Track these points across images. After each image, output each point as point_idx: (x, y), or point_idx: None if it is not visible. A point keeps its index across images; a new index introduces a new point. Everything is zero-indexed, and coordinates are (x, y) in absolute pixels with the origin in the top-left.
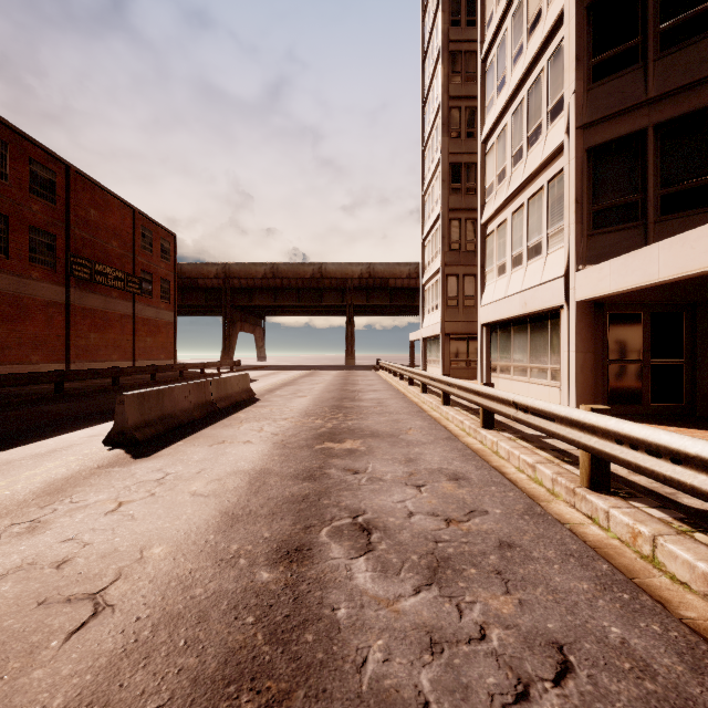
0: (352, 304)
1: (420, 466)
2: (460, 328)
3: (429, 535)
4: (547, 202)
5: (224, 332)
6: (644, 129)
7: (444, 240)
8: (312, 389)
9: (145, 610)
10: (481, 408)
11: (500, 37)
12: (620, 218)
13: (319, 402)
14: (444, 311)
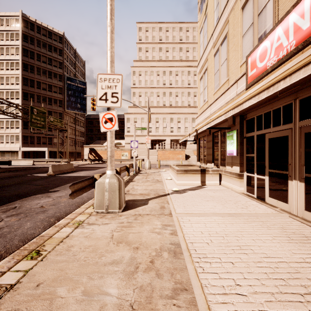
0: None
1: None
2: None
3: None
4: (15, 137)
5: None
6: (28, 135)
7: None
8: None
9: None
10: None
11: (2, 105)
12: (26, 143)
13: None
14: None
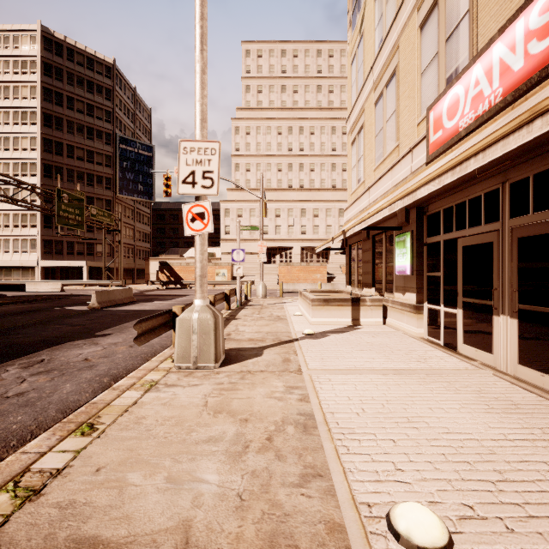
0: None
1: None
2: None
3: None
4: (30, 243)
5: None
6: (53, 240)
7: None
8: None
9: None
10: None
11: (6, 187)
12: (49, 253)
13: None
14: None
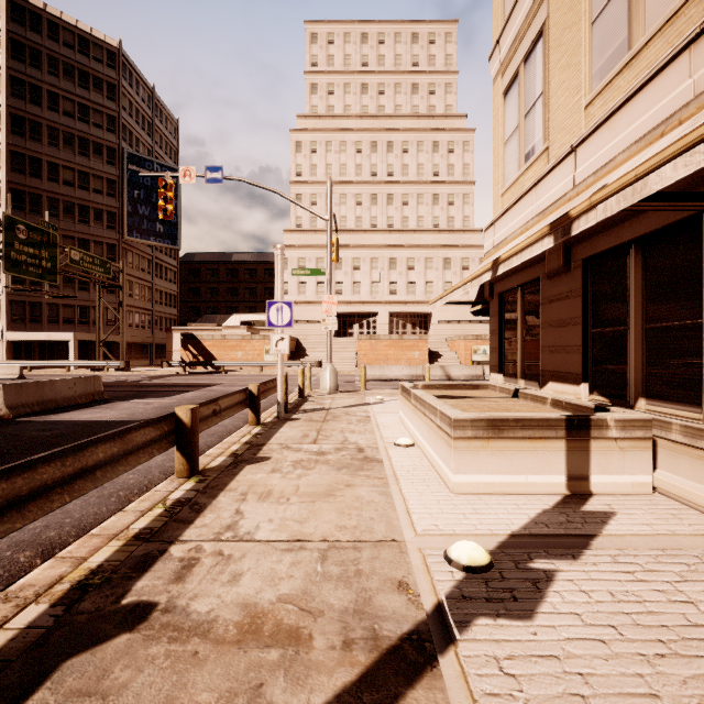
0: None
1: None
2: None
3: None
4: None
5: None
6: (26, 301)
7: None
8: None
9: None
10: None
11: None
12: (20, 320)
13: None
14: None
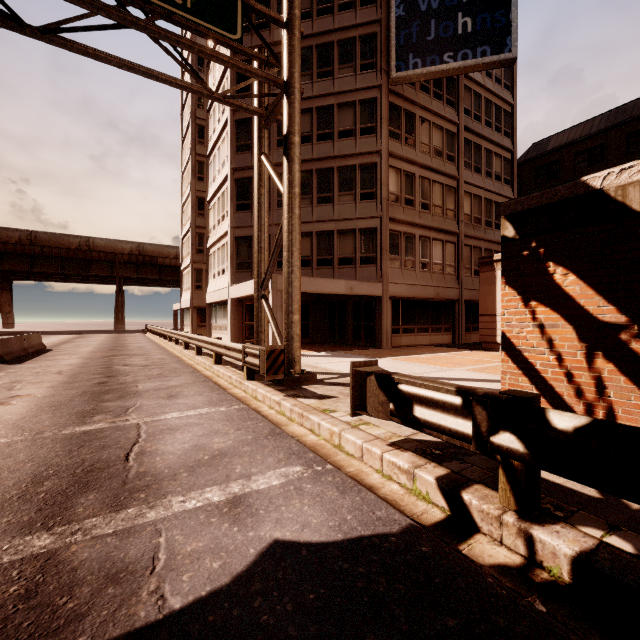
0: (122, 276)
1: (151, 358)
2: (204, 303)
3: (146, 364)
4: (226, 252)
5: None
6: (252, 236)
7: (193, 246)
8: (91, 344)
9: (74, 372)
10: (184, 342)
11: (214, 153)
12: (245, 267)
13: (100, 348)
14: (193, 292)
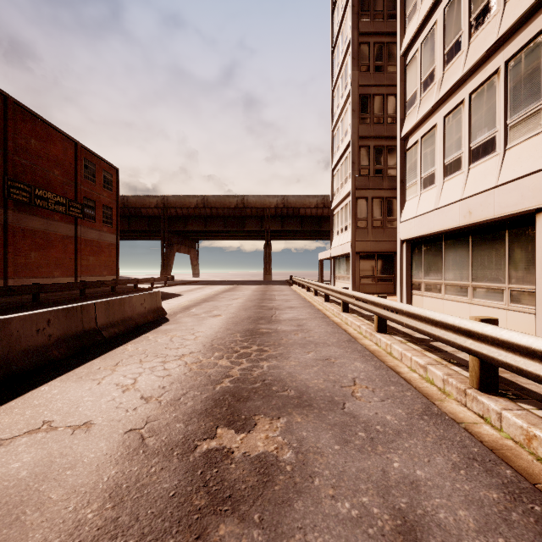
0: (269, 230)
1: None
2: (369, 246)
3: None
4: (505, 87)
5: (162, 253)
6: None
7: (354, 165)
8: (229, 306)
9: None
10: (476, 358)
11: None
12: None
13: (232, 324)
14: (354, 231)
